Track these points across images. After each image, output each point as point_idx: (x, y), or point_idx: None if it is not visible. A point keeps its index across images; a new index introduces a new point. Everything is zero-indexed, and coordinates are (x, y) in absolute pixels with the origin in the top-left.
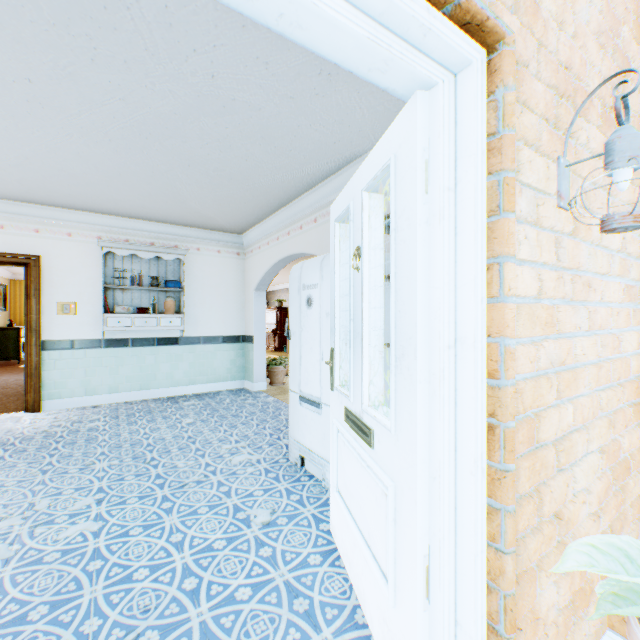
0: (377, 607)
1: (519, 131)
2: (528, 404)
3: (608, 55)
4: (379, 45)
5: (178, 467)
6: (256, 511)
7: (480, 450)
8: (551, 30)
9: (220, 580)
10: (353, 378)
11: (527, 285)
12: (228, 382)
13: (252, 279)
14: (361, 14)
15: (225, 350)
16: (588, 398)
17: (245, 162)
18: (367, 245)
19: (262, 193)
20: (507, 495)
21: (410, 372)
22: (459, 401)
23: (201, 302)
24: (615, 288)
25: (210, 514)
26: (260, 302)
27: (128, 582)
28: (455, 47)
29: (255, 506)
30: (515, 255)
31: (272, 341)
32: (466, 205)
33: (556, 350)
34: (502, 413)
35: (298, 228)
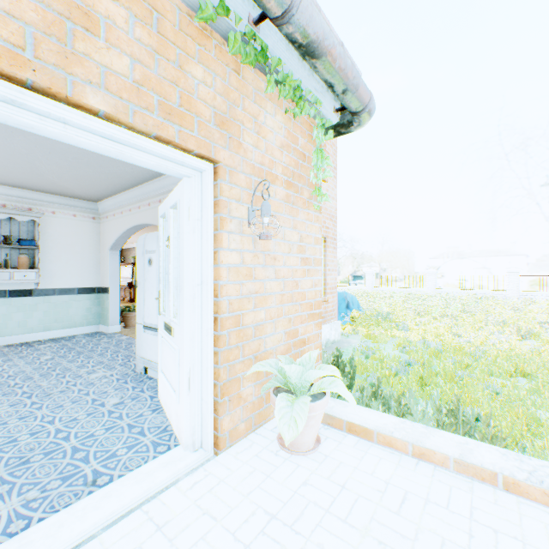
0: (175, 413)
1: (230, 197)
2: (236, 308)
3: (292, 153)
4: (162, 166)
5: (42, 386)
6: (109, 399)
7: (211, 326)
8: (250, 152)
9: (84, 430)
10: (168, 305)
11: (235, 259)
12: (84, 327)
13: (107, 240)
14: (153, 156)
15: (81, 300)
16: (275, 308)
17: (101, 157)
18: (173, 236)
19: (116, 177)
20: (222, 343)
21: (183, 296)
22: (203, 307)
23: (57, 259)
24: (295, 259)
25: (74, 405)
26: (115, 259)
27: (15, 442)
28: (197, 166)
29: (109, 397)
30: (230, 247)
31: (128, 293)
32: (205, 227)
33: (253, 286)
34: (220, 311)
35: (147, 205)
